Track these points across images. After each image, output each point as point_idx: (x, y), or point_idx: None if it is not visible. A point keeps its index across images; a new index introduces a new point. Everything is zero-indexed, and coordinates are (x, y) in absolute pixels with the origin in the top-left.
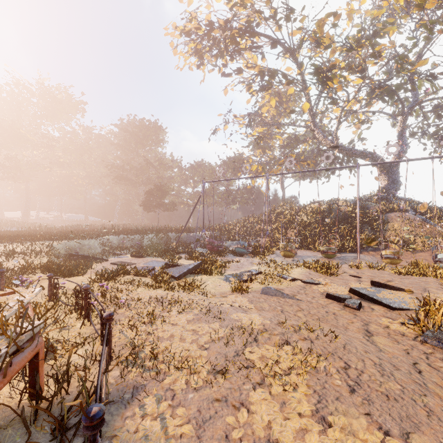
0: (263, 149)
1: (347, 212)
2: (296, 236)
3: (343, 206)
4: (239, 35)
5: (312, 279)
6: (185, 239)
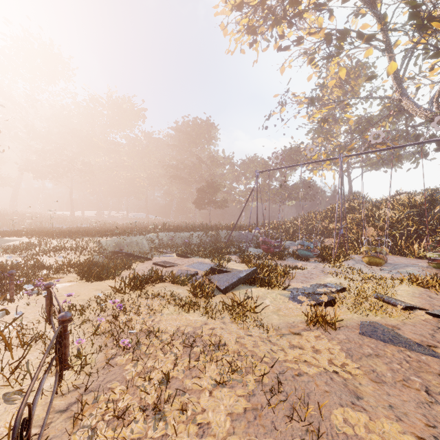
0: (325, 135)
1: None
2: (379, 236)
3: None
4: None
5: None
6: (237, 238)
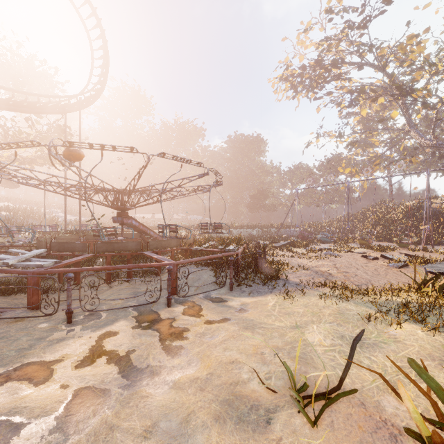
0: (362, 148)
1: (440, 209)
2: (381, 231)
3: (437, 203)
4: (327, 70)
5: (363, 252)
6: (283, 233)
